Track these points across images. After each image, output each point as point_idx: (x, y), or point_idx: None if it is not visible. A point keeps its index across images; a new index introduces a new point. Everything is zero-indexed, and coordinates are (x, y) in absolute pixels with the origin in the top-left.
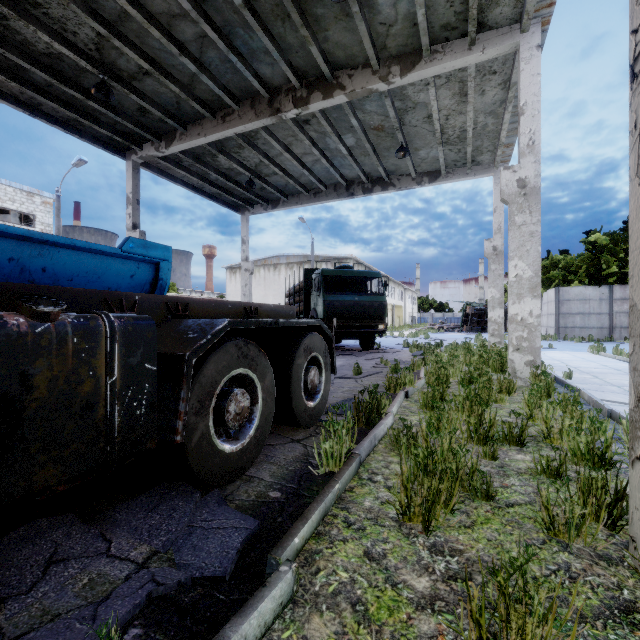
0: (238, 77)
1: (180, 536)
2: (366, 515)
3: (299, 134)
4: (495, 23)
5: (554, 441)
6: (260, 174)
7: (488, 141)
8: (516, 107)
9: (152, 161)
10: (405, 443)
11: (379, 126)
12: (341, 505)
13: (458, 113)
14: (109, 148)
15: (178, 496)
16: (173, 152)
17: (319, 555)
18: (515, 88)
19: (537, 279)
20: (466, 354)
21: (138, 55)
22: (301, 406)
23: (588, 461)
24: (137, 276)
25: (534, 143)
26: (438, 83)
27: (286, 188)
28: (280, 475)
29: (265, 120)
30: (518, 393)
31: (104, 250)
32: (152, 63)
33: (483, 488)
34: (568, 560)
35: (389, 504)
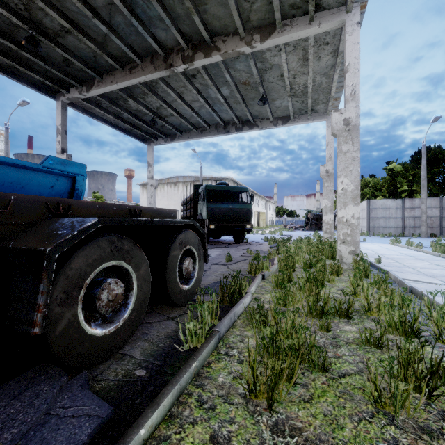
0: (140, 38)
1: (33, 427)
2: (218, 392)
3: (188, 85)
4: (328, 5)
5: (373, 313)
6: (161, 115)
7: (323, 95)
8: (342, 70)
9: (77, 102)
10: (258, 319)
11: (246, 81)
12: (197, 382)
13: (302, 73)
14: (42, 90)
15: (46, 380)
16: (93, 95)
17: (166, 443)
18: (341, 55)
19: (357, 191)
20: (307, 246)
21: (59, 15)
22: (176, 289)
23: (407, 338)
24: (56, 187)
25: (355, 93)
26: (288, 50)
27: (180, 126)
28: (150, 352)
29: (161, 72)
30: (344, 274)
31: (26, 165)
32: (71, 23)
33: (320, 361)
34: (395, 435)
35: (240, 379)
